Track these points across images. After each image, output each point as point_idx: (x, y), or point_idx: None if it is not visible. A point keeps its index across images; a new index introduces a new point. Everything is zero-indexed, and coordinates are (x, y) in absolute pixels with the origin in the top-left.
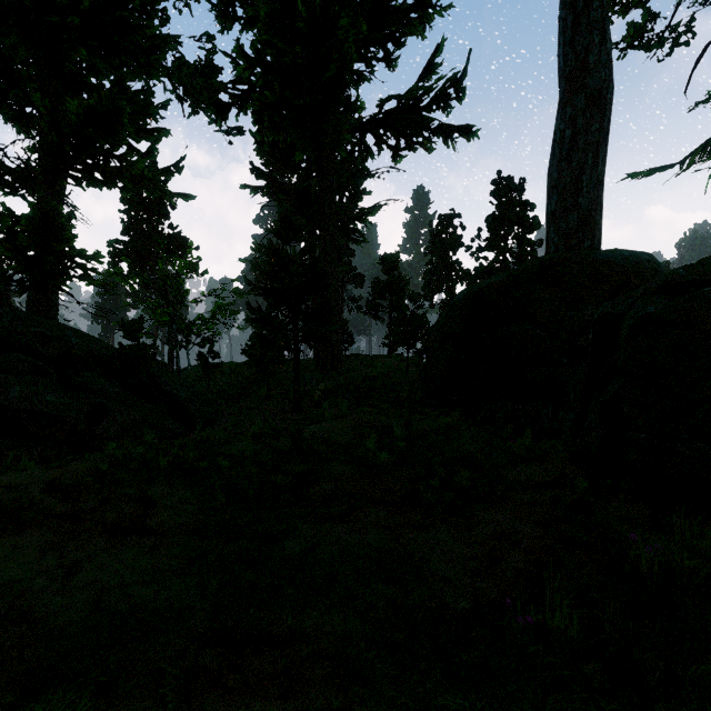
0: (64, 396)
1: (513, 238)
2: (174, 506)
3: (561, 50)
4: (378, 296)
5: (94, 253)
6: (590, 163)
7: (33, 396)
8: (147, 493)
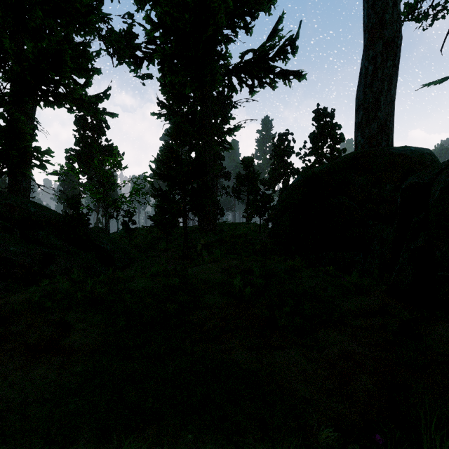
0: (23, 247)
1: (327, 147)
2: (85, 329)
3: (365, 12)
4: (240, 184)
5: (47, 150)
6: (386, 89)
7: (1, 247)
8: (65, 319)
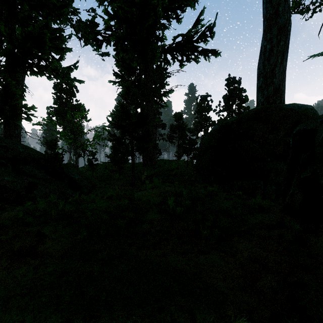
0: (14, 177)
1: (236, 105)
2: (57, 238)
3: (264, 6)
4: (172, 132)
5: (31, 106)
6: (279, 61)
7: None
8: (42, 230)
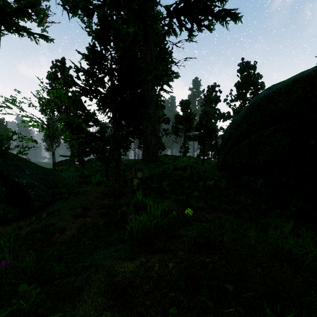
0: None
1: (250, 93)
2: None
3: None
4: (178, 123)
5: None
6: None
7: None
8: None
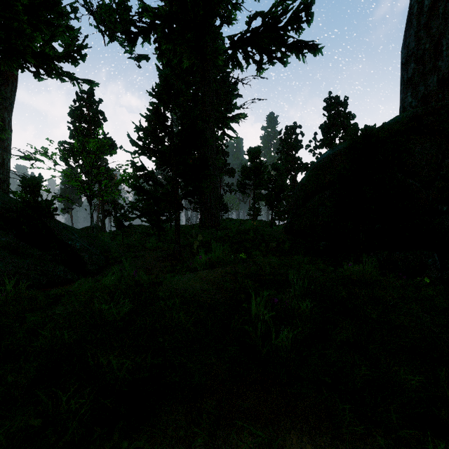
0: None
1: (340, 138)
2: None
3: None
4: (245, 177)
5: None
6: None
7: None
8: None
